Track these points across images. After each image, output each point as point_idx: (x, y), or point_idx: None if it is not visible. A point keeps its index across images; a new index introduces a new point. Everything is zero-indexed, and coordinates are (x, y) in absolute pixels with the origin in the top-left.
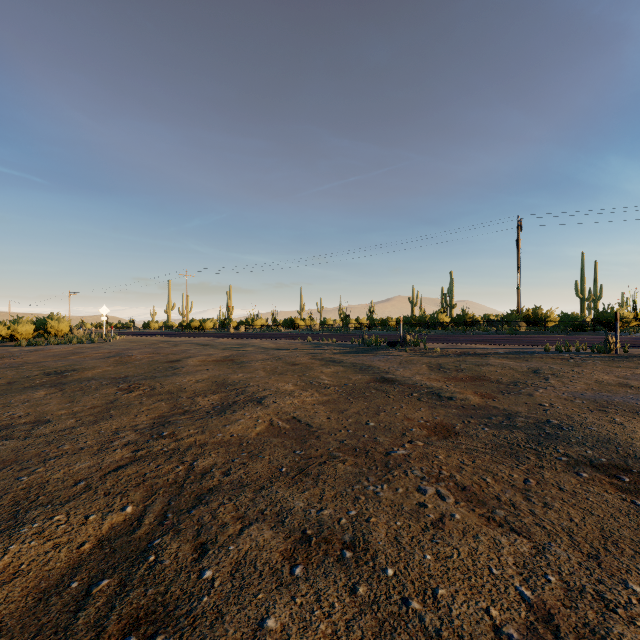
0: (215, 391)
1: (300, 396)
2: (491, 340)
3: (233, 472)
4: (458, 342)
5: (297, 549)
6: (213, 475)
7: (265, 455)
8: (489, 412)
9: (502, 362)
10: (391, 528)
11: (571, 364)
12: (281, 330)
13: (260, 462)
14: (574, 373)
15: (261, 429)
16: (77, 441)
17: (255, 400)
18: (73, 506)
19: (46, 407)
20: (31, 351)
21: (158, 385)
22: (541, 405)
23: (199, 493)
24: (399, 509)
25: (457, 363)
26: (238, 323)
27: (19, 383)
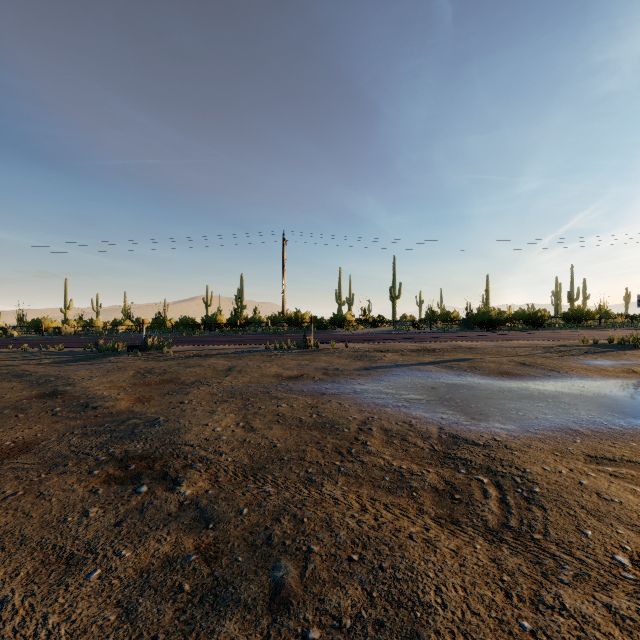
0: None
1: None
2: (242, 340)
3: None
4: (208, 343)
5: None
6: None
7: None
8: (116, 418)
9: (215, 362)
10: None
11: (268, 360)
12: (12, 335)
13: None
14: (257, 368)
15: None
16: None
17: None
18: None
19: None
20: None
21: None
22: (181, 403)
23: None
24: None
25: (172, 366)
26: None
27: None
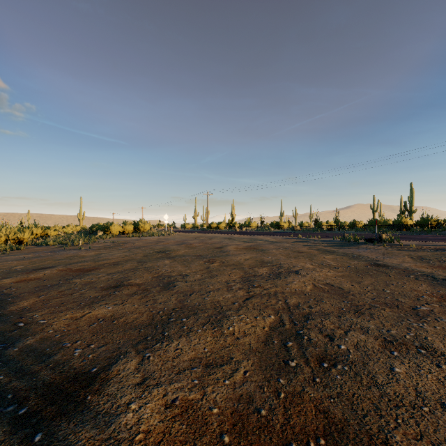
0: (262, 265)
1: (322, 271)
2: None
3: (313, 307)
4: (429, 240)
5: (386, 345)
6: (303, 307)
7: (325, 301)
8: None
9: None
10: (445, 344)
11: None
12: (271, 230)
13: (326, 304)
14: None
15: (310, 288)
16: (213, 285)
17: (292, 272)
18: (243, 312)
19: (178, 268)
20: (136, 240)
21: (224, 260)
22: None
23: (303, 314)
24: (444, 336)
25: (436, 256)
26: (240, 225)
27: (150, 256)
